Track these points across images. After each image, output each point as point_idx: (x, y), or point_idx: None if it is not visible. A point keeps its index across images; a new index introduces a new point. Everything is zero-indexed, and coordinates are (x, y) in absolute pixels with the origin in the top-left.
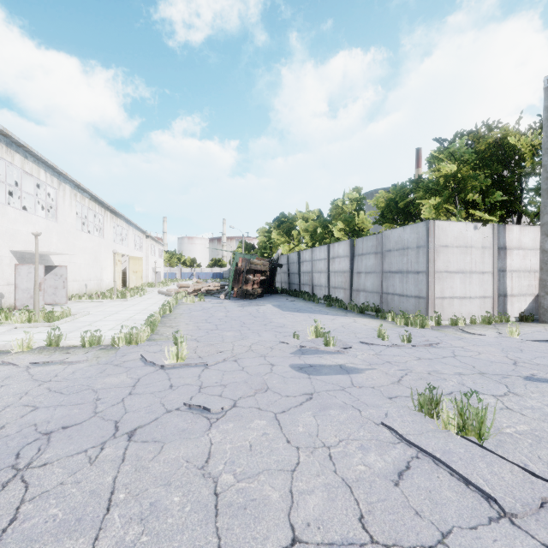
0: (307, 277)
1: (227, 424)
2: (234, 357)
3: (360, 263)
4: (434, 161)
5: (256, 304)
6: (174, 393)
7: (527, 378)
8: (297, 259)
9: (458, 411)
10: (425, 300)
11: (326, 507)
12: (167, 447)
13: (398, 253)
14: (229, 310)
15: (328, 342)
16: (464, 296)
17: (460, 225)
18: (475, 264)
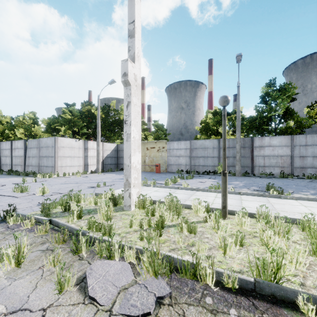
0: None
1: None
2: None
3: (29, 152)
4: (65, 111)
5: None
6: None
7: (61, 184)
8: None
9: (21, 187)
10: (54, 168)
11: None
12: None
13: (45, 149)
14: None
15: None
16: (71, 165)
17: (69, 139)
18: (76, 154)
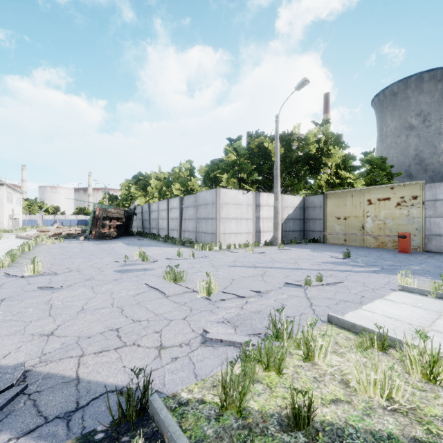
0: (155, 223)
1: (63, 291)
2: (78, 270)
3: (186, 212)
4: (228, 151)
5: (110, 243)
6: (31, 286)
7: (230, 266)
8: (148, 209)
9: (173, 273)
10: (215, 235)
11: (100, 303)
12: (26, 300)
13: (204, 207)
14: (84, 247)
15: (144, 259)
16: (237, 232)
17: (235, 192)
18: (243, 214)
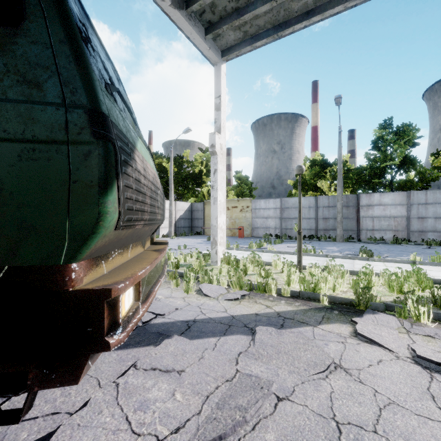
0: None
1: None
2: None
3: None
4: None
5: None
6: None
7: None
8: None
9: None
10: None
11: None
12: None
13: None
14: None
15: None
16: None
17: None
18: None
